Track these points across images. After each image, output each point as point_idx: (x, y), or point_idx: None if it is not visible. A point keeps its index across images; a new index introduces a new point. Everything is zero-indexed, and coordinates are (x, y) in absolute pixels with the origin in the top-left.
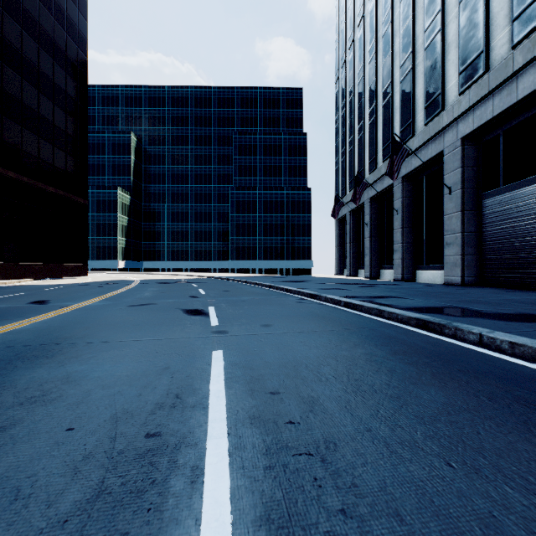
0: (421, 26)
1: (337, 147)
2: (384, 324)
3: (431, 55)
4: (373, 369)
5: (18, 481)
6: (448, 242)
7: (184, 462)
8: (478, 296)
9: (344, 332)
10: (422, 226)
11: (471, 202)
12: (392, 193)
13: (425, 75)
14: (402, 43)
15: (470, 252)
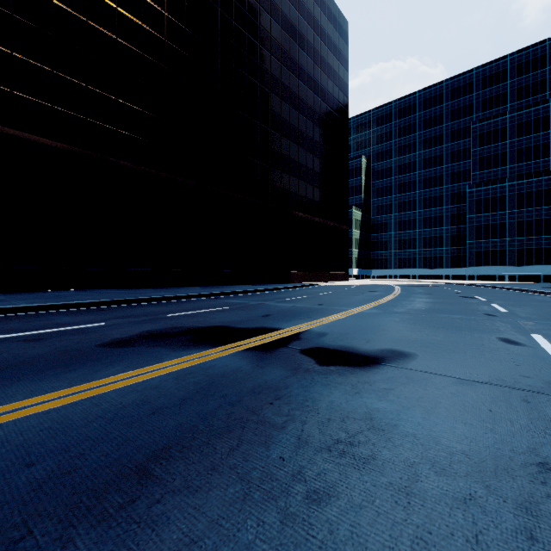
0: None
1: None
2: None
3: None
4: None
5: (462, 308)
6: None
7: (494, 309)
8: None
9: None
10: None
11: None
12: None
13: None
14: None
15: None
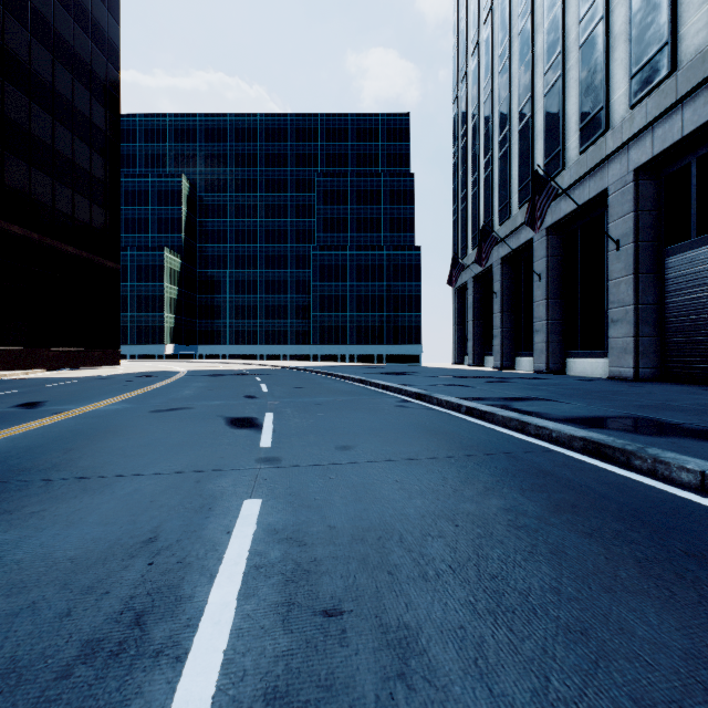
0: (574, 15)
1: (456, 191)
2: (531, 446)
3: (589, 55)
4: (524, 549)
5: None
6: (614, 318)
7: None
8: (667, 399)
9: (467, 461)
10: (575, 296)
11: (649, 261)
12: (532, 252)
13: (579, 84)
14: (546, 42)
15: (647, 333)
